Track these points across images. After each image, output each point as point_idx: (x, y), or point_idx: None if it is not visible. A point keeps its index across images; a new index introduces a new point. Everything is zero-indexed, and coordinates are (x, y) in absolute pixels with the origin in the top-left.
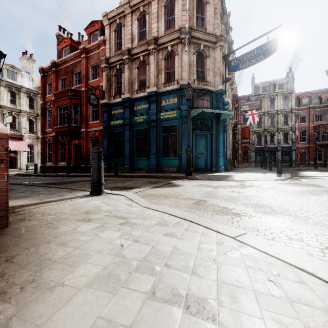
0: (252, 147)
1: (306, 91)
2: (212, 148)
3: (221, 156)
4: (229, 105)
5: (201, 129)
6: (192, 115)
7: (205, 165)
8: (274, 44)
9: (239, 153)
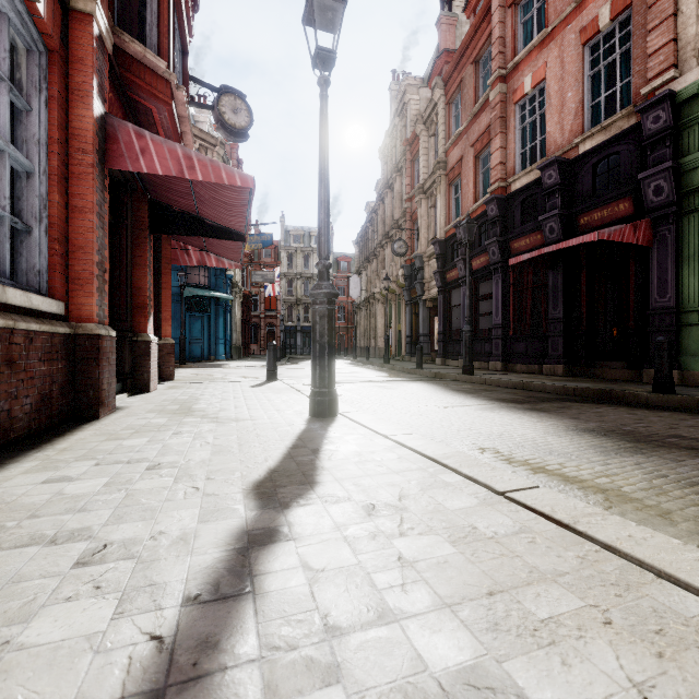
0: (280, 325)
1: (346, 255)
2: (211, 334)
3: (221, 343)
4: (235, 275)
5: (197, 310)
6: (185, 294)
7: (202, 353)
8: (271, 238)
9: (261, 333)
